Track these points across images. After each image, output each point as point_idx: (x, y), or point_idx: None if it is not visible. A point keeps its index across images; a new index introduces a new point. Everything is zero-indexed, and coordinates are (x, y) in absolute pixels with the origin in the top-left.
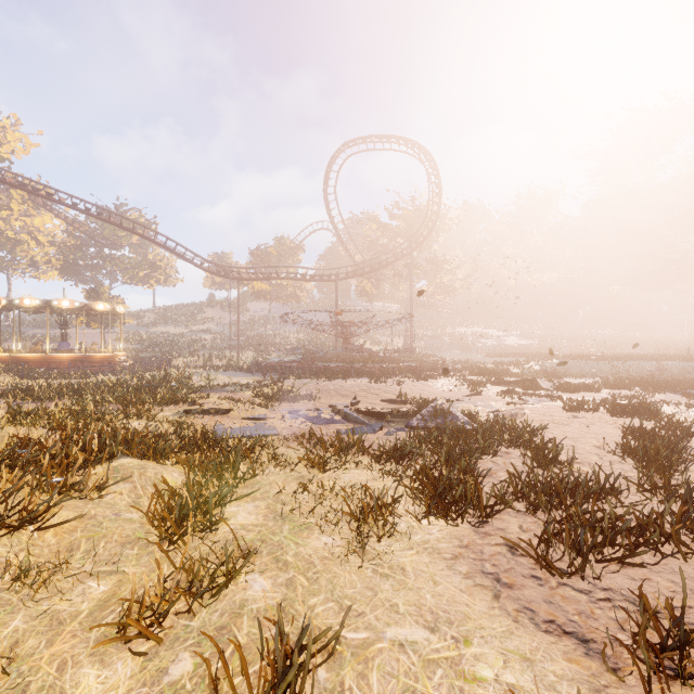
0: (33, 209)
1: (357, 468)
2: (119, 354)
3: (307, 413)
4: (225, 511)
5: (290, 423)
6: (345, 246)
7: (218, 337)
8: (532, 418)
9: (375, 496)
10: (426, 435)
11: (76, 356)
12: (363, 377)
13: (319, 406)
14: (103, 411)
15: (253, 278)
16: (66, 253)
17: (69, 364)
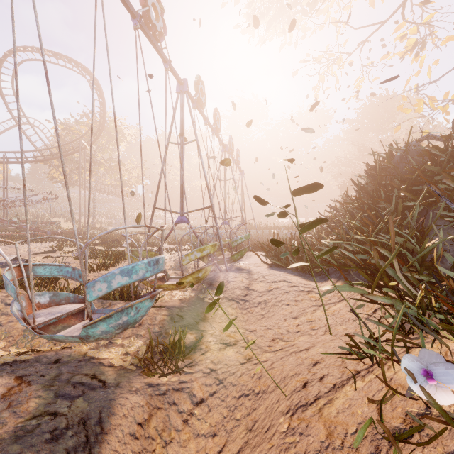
0: None
1: None
2: None
3: None
4: None
5: None
6: (26, 137)
7: None
8: None
9: None
10: None
11: None
12: None
13: None
14: None
15: None
16: None
17: None
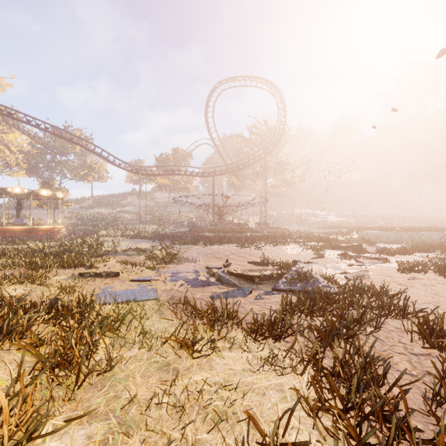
0: (6, 128)
1: (231, 350)
2: (59, 226)
3: (186, 276)
4: None
5: (170, 285)
6: (219, 153)
7: (134, 216)
8: (378, 279)
9: (261, 430)
10: (299, 303)
11: (25, 228)
12: (233, 243)
13: (198, 267)
14: (2, 275)
15: (155, 174)
16: (30, 158)
17: (15, 234)
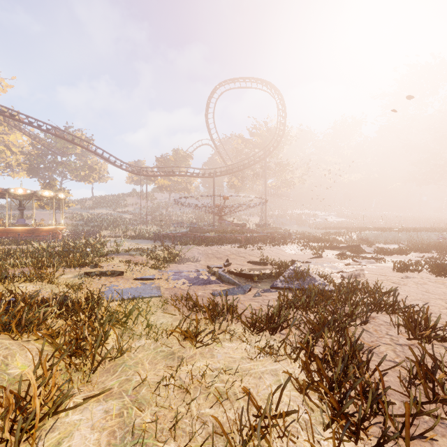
0: (7, 129)
1: (231, 341)
2: (61, 227)
3: (188, 274)
4: (62, 421)
5: (172, 284)
6: (220, 154)
7: (134, 216)
8: (373, 277)
9: (256, 403)
10: (295, 299)
11: (28, 228)
12: (233, 244)
13: (199, 267)
14: (11, 274)
15: (156, 175)
16: (31, 159)
17: (19, 234)
